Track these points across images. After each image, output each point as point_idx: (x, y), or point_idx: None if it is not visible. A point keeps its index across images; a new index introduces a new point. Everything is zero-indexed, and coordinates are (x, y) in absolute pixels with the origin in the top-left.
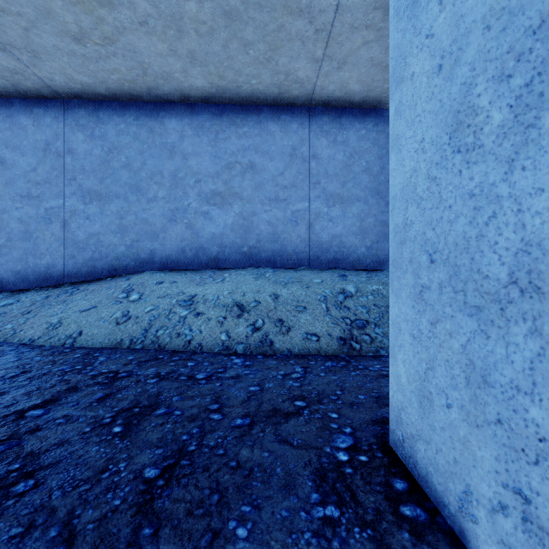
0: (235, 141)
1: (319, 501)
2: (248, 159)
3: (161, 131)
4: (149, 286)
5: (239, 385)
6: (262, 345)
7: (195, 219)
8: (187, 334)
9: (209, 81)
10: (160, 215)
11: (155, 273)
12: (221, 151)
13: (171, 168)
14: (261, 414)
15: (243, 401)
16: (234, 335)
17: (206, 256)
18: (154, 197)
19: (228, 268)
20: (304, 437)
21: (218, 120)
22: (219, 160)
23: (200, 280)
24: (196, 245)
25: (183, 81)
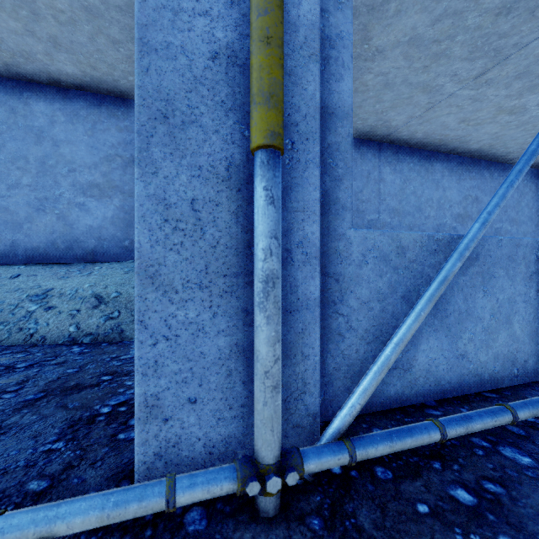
0: (115, 134)
1: (54, 441)
2: (130, 154)
3: (26, 113)
4: (0, 281)
5: (59, 369)
6: (111, 334)
7: (68, 210)
8: (31, 327)
9: (81, 69)
10: (25, 204)
11: (14, 266)
12: (100, 142)
13: (38, 154)
14: (58, 389)
15: (49, 381)
16: (84, 326)
17: (81, 249)
18: (17, 184)
19: (106, 262)
20: (84, 401)
21: (96, 110)
22: (97, 151)
23: (64, 274)
24: (70, 238)
25: (49, 63)
